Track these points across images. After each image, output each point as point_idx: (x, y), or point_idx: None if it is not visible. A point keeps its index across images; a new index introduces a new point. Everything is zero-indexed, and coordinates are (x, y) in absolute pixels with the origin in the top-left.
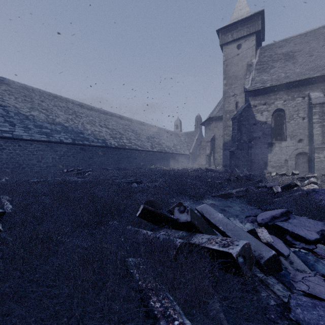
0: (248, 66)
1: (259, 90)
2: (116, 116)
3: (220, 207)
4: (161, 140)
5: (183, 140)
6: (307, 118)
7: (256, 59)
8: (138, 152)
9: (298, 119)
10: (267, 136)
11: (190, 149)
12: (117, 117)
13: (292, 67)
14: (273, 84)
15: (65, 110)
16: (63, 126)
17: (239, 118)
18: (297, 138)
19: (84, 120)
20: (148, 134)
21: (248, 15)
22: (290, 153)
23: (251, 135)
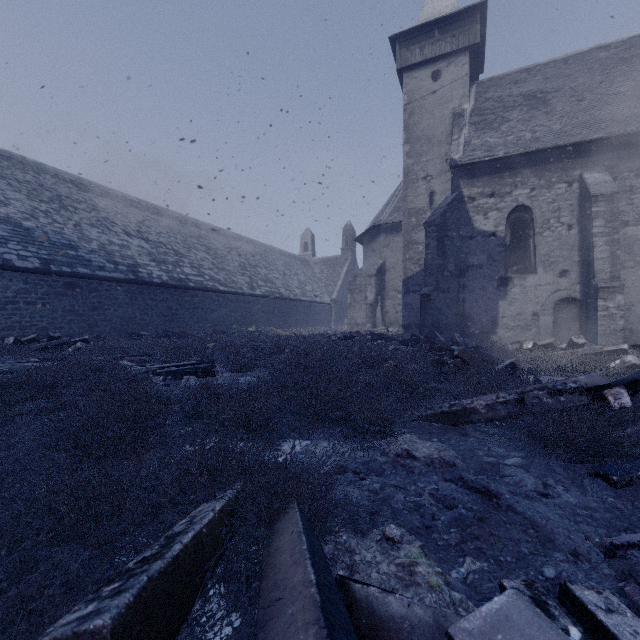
0: (455, 117)
1: (480, 164)
2: (168, 216)
3: (468, 480)
4: (273, 272)
5: (318, 274)
6: (577, 226)
7: (470, 103)
8: (220, 295)
9: (559, 228)
10: (497, 264)
11: (333, 292)
12: (172, 218)
13: (546, 120)
14: (511, 151)
15: (31, 190)
16: (17, 227)
17: (441, 222)
18: (557, 268)
19: (82, 216)
20: (244, 258)
21: (455, 11)
22: (544, 299)
23: (463, 260)
